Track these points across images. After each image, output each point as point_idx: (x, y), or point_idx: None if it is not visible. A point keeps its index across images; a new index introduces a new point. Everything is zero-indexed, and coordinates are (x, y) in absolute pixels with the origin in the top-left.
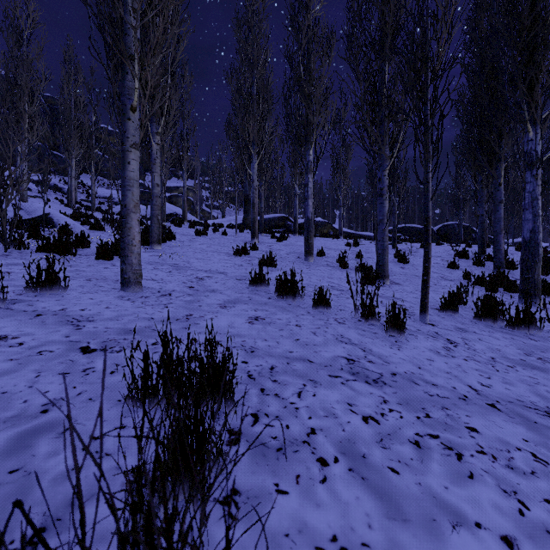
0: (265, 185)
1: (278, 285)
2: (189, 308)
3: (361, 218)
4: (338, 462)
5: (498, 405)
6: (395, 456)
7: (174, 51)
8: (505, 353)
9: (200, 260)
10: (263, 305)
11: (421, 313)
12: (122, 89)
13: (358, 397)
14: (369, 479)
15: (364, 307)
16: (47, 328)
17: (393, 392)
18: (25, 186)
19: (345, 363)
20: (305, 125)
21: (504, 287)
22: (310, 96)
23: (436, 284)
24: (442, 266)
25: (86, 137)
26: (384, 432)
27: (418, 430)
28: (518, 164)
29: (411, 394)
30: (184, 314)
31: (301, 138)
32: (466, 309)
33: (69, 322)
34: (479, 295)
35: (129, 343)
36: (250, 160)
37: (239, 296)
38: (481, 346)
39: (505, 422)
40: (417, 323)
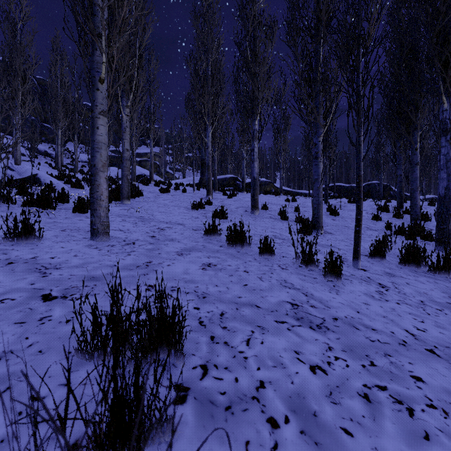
0: (218, 150)
1: (228, 235)
2: (149, 256)
3: (297, 179)
4: (288, 423)
5: (437, 350)
6: (347, 413)
7: (140, 37)
8: (432, 296)
9: (163, 213)
10: (215, 252)
11: (354, 259)
12: (91, 63)
13: (304, 344)
14: (323, 445)
15: (304, 254)
16: (15, 276)
17: (336, 338)
18: (18, 152)
19: (290, 308)
20: (251, 99)
21: (421, 236)
22: (256, 75)
23: (362, 233)
24: (367, 218)
25: (70, 112)
26: (332, 384)
27: (365, 381)
28: (434, 131)
29: (353, 340)
30: (144, 261)
31: (248, 111)
32: (391, 256)
33: (37, 270)
34: (400, 243)
35: (89, 290)
36: (205, 129)
37: (194, 244)
38: (410, 290)
39: (447, 369)
40: (350, 268)
